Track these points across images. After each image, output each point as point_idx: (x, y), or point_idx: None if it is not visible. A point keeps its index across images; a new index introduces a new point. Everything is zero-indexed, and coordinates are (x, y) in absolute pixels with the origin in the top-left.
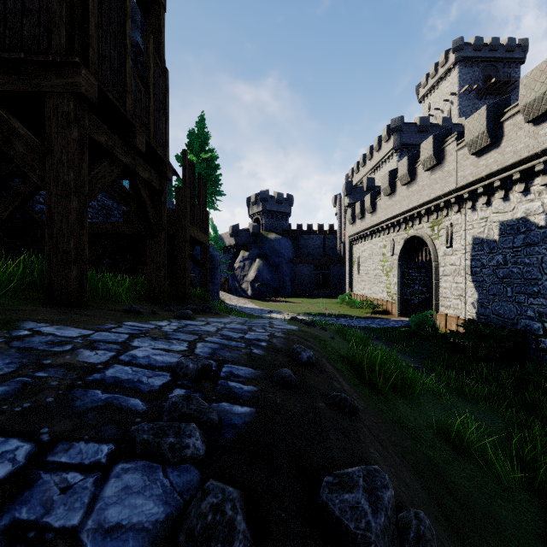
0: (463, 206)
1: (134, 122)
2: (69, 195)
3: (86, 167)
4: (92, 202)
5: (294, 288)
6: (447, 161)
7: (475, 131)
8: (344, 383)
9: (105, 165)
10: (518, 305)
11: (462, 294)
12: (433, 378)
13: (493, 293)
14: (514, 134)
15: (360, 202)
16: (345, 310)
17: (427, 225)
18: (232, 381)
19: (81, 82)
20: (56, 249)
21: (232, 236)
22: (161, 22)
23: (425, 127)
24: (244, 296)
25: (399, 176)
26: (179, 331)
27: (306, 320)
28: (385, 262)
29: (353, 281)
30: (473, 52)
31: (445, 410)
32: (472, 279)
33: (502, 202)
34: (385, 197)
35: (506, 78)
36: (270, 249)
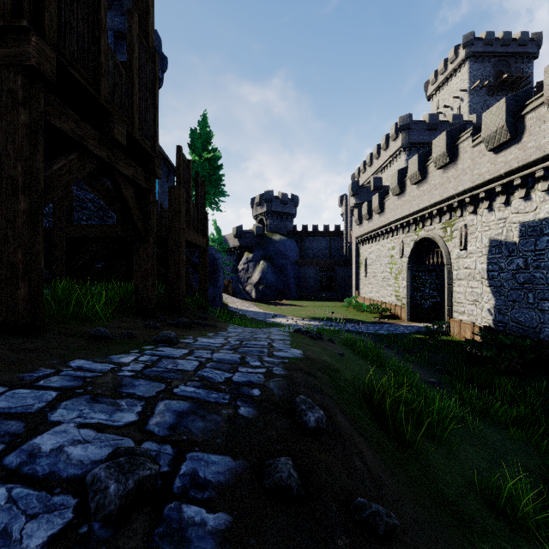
0: (479, 206)
1: (111, 109)
2: (16, 193)
3: (42, 160)
4: (87, 203)
5: (299, 290)
6: (461, 159)
7: (493, 125)
8: (366, 451)
9: (72, 158)
10: (541, 313)
11: (478, 299)
12: (457, 401)
13: (512, 299)
14: (537, 128)
15: (367, 202)
16: (352, 314)
17: (439, 226)
18: (191, 502)
19: (31, 52)
20: (0, 261)
21: (236, 237)
22: (149, 1)
23: (434, 125)
24: (248, 298)
25: (409, 175)
26: (143, 374)
27: (312, 333)
28: (393, 265)
29: (360, 284)
30: (484, 47)
31: (475, 444)
32: (488, 283)
33: (522, 202)
34: (394, 197)
35: (519, 73)
36: (275, 250)
